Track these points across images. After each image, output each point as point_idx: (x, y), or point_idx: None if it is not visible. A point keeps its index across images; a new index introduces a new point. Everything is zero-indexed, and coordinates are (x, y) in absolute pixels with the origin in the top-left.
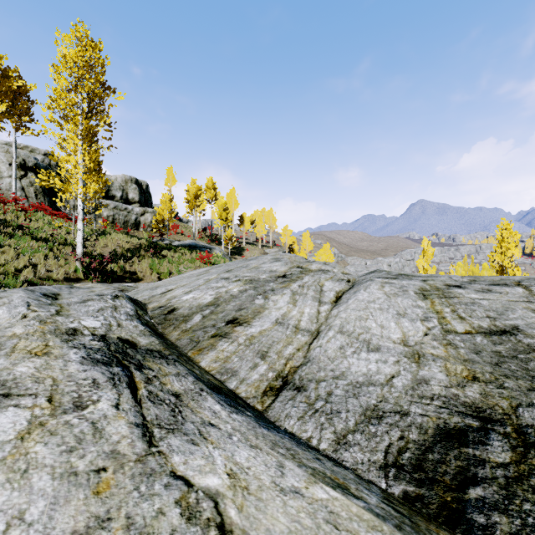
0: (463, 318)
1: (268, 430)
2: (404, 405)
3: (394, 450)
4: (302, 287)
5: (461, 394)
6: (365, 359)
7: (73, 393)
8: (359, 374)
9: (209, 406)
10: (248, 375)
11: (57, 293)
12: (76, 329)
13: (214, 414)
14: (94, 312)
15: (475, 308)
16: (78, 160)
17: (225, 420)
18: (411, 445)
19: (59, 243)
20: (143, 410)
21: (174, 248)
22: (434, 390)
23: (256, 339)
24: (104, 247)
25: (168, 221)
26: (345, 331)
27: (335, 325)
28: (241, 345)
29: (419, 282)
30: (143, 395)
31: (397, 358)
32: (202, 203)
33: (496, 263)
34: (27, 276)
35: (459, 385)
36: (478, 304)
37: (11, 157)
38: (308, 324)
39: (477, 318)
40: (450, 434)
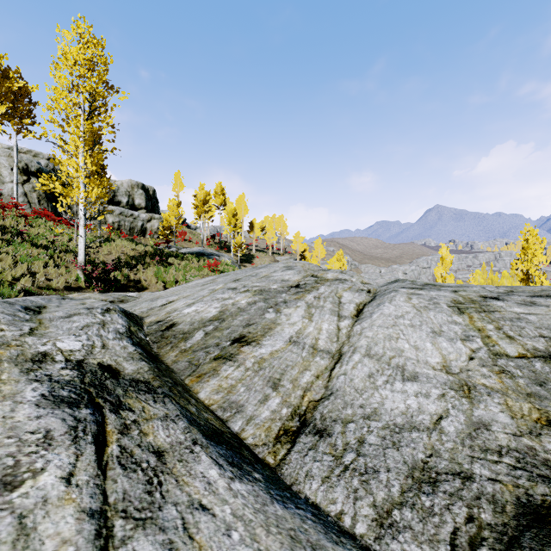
0: (512, 338)
1: (284, 504)
2: (463, 462)
3: (464, 542)
4: (318, 298)
5: (539, 448)
6: (401, 392)
7: (7, 458)
8: (396, 413)
9: (202, 472)
10: (257, 412)
11: (43, 306)
12: (46, 354)
13: (208, 486)
14: (77, 329)
15: (523, 325)
16: (80, 163)
17: (222, 497)
18: (487, 532)
19: (60, 250)
20: (107, 482)
21: (181, 256)
22: (499, 440)
23: (266, 363)
24: (107, 255)
25: (175, 228)
26: (373, 354)
27: (361, 346)
28: (248, 370)
29: (449, 293)
30: (112, 455)
31: (441, 390)
32: (211, 209)
33: (519, 271)
34: (25, 285)
35: (532, 433)
36: (525, 320)
37: (13, 162)
38: (328, 344)
39: (529, 338)
40: (540, 514)
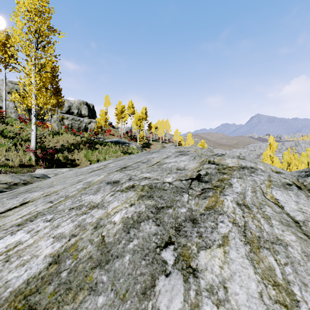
0: None
1: None
2: None
3: None
4: (246, 208)
5: None
6: None
7: None
8: None
9: None
10: None
11: None
12: None
13: None
14: None
15: None
16: (32, 81)
17: None
18: None
19: (22, 140)
20: None
21: (104, 143)
22: None
23: None
24: (56, 143)
25: (104, 127)
26: None
27: None
28: None
29: None
30: None
31: None
32: (125, 116)
33: None
34: None
35: None
36: None
37: (8, 88)
38: None
39: None
40: None
